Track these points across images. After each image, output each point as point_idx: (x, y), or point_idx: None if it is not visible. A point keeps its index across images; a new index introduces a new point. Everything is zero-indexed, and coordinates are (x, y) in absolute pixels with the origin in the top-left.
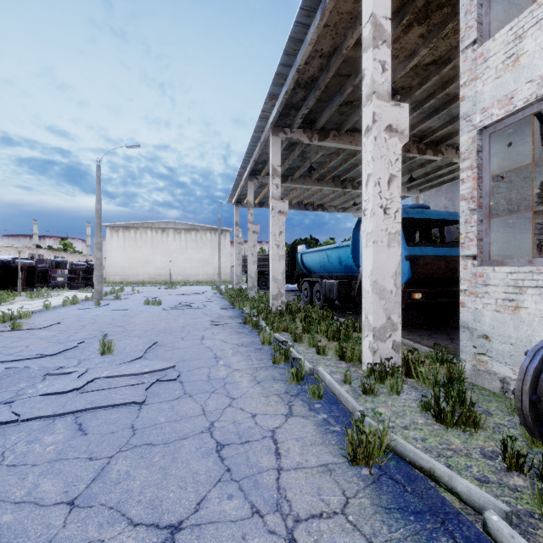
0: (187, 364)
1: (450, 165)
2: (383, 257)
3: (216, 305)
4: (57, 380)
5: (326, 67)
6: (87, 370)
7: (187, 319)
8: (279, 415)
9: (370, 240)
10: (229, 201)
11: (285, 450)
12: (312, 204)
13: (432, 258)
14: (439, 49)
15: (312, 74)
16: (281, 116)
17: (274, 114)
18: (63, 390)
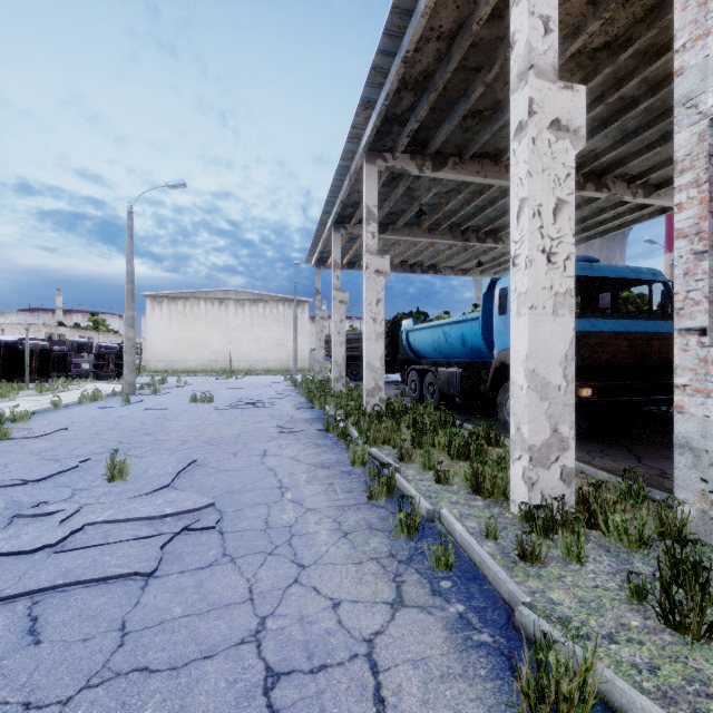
0: (235, 498)
1: (617, 205)
2: (545, 332)
3: (289, 403)
4: (27, 526)
5: (445, 56)
6: (81, 508)
7: (245, 423)
8: (380, 604)
9: (525, 305)
10: (308, 261)
11: (393, 690)
12: (421, 264)
13: (607, 335)
14: (615, 24)
15: (425, 67)
16: (379, 135)
17: (369, 131)
18: (27, 548)
